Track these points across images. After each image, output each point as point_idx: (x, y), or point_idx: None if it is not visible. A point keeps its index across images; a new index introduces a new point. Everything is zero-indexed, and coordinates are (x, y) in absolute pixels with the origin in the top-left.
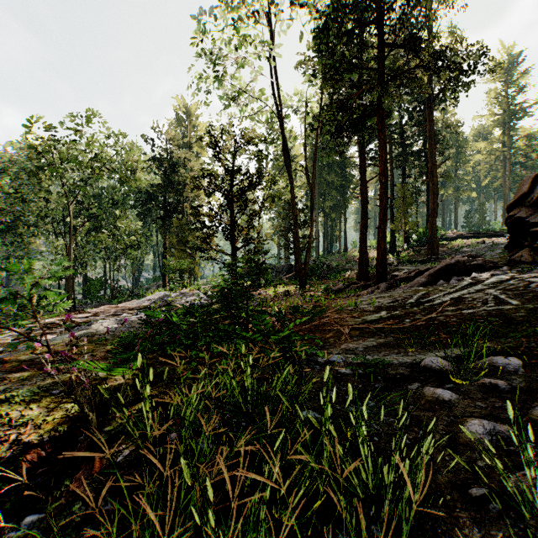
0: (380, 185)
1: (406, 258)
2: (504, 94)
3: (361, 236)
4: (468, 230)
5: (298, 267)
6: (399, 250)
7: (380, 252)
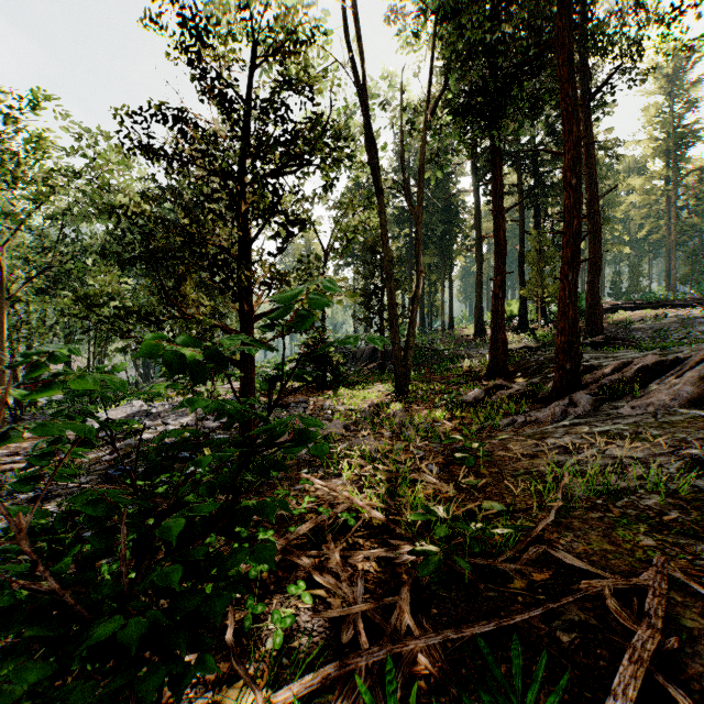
0: (565, 191)
1: (549, 338)
2: (668, 111)
3: (495, 302)
4: (626, 299)
5: (394, 356)
6: (533, 327)
7: (566, 328)
